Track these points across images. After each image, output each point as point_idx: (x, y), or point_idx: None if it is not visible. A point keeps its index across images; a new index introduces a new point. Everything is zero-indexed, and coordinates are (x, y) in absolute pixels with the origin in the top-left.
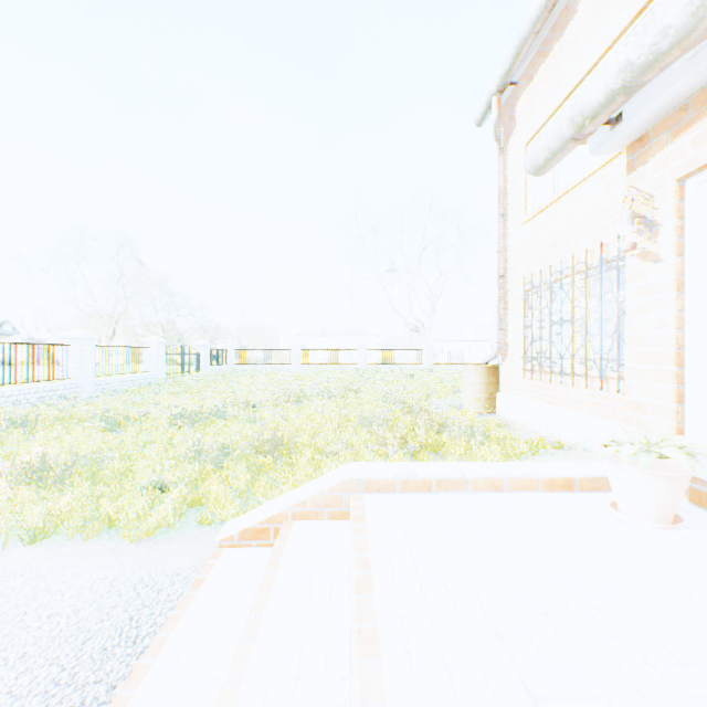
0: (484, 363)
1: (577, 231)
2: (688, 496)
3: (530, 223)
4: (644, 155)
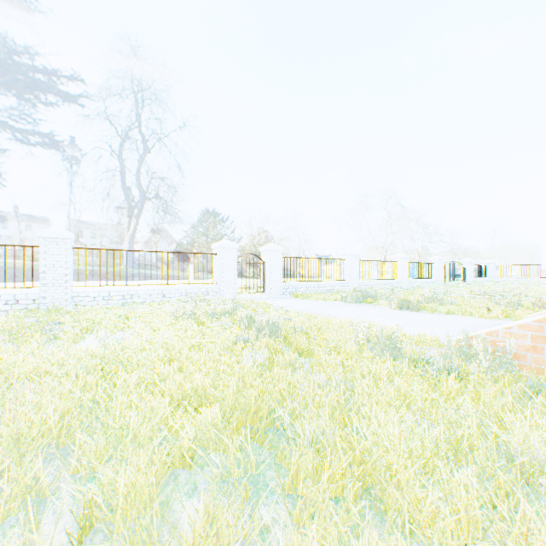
0: None
1: None
2: None
3: None
4: None
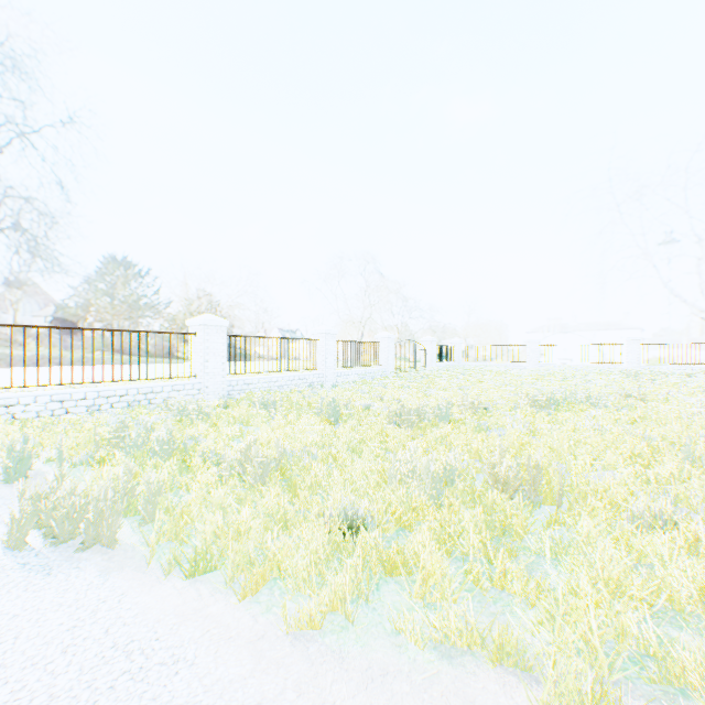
0: None
1: None
2: None
3: None
4: None
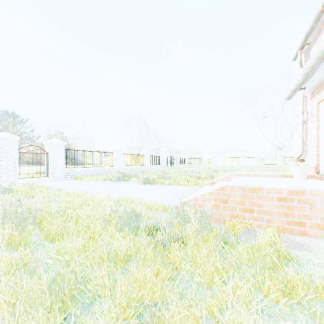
0: (296, 158)
1: None
2: (318, 178)
3: None
4: (313, 96)
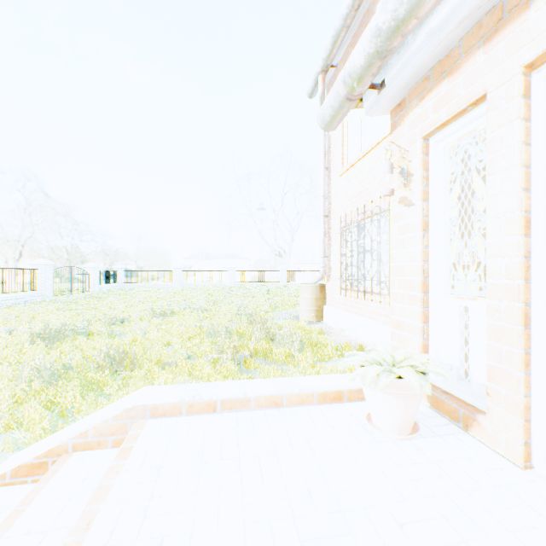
0: (315, 283)
1: (375, 182)
2: (430, 401)
3: (345, 175)
4: (402, 117)
